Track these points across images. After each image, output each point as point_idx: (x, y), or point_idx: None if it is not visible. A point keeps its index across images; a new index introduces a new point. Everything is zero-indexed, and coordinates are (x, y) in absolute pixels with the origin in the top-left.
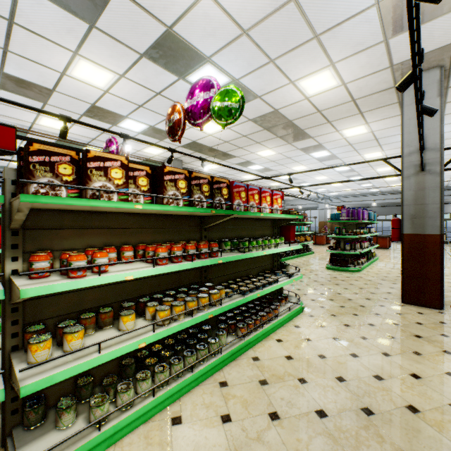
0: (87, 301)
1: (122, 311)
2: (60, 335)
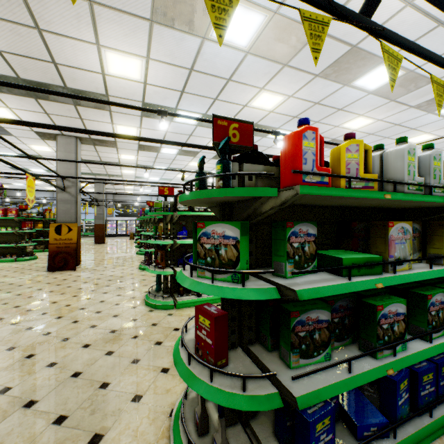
0: None
1: None
2: None
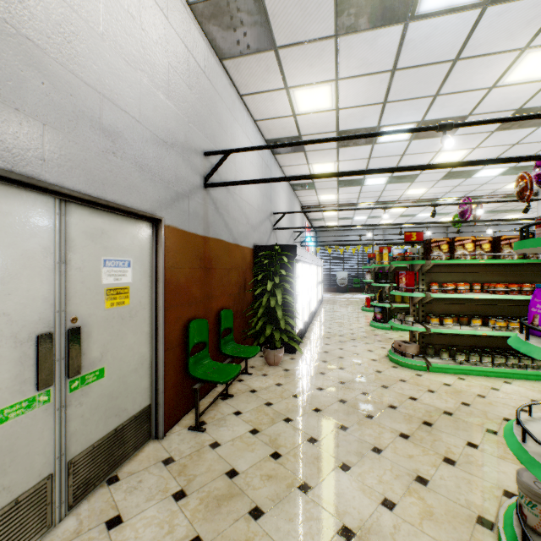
0: (452, 310)
1: (472, 318)
2: (440, 320)
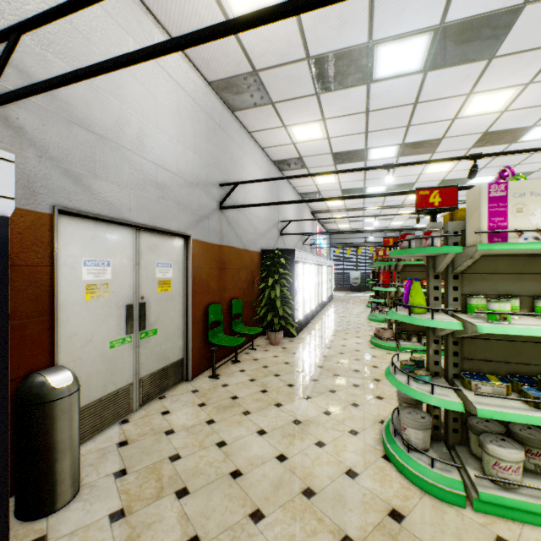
0: None
1: None
2: None
